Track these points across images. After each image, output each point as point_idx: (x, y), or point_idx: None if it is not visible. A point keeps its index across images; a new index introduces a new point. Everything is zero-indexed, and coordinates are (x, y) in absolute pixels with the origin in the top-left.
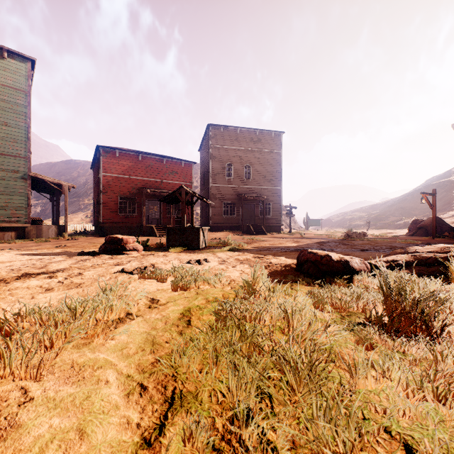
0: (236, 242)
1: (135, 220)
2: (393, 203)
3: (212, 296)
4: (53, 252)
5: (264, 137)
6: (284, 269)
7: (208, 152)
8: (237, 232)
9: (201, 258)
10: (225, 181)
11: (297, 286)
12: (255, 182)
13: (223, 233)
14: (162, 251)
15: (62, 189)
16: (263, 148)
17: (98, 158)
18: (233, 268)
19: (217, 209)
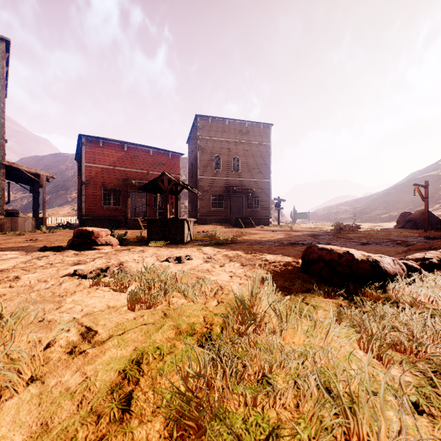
0: (225, 236)
1: (120, 212)
2: (377, 197)
3: (187, 321)
4: (16, 247)
5: (253, 129)
6: (286, 270)
7: (196, 144)
8: (225, 225)
9: (183, 254)
10: (214, 173)
11: (313, 299)
12: (243, 175)
13: (211, 226)
14: (141, 245)
15: (40, 179)
16: (252, 140)
17: (81, 148)
18: (221, 268)
19: (205, 202)
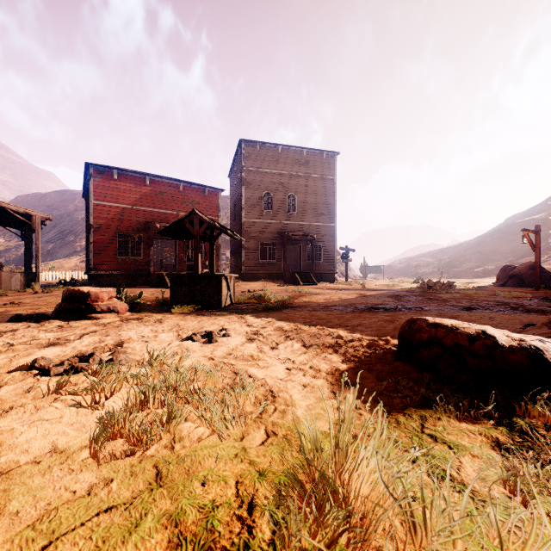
0: (277, 297)
1: (141, 265)
2: (468, 246)
3: (199, 499)
4: None
5: (314, 159)
6: (373, 356)
7: (240, 177)
8: (278, 281)
9: (217, 327)
10: (263, 215)
11: (441, 426)
12: (301, 217)
13: (259, 283)
14: (161, 312)
15: (32, 222)
16: (312, 173)
17: (88, 181)
18: (273, 352)
19: (252, 252)
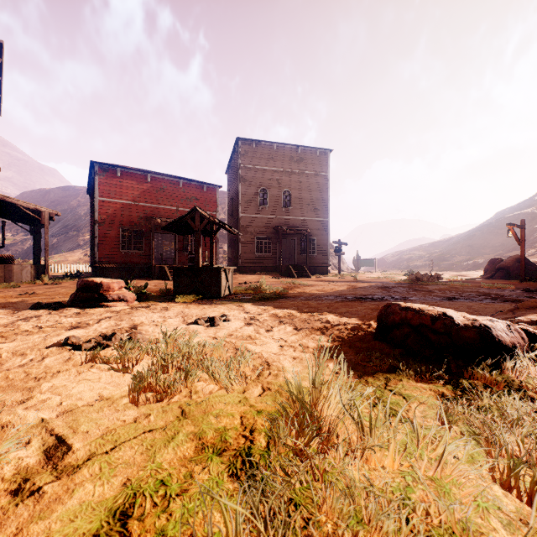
0: (272, 288)
1: (143, 258)
2: (459, 239)
3: (215, 425)
4: (3, 303)
5: (308, 156)
6: (355, 336)
7: (237, 174)
8: (273, 274)
9: (218, 313)
10: (259, 210)
11: (401, 385)
12: (295, 212)
13: (255, 276)
14: (165, 301)
15: (41, 217)
16: (306, 170)
17: (93, 178)
18: (268, 333)
19: (248, 245)
